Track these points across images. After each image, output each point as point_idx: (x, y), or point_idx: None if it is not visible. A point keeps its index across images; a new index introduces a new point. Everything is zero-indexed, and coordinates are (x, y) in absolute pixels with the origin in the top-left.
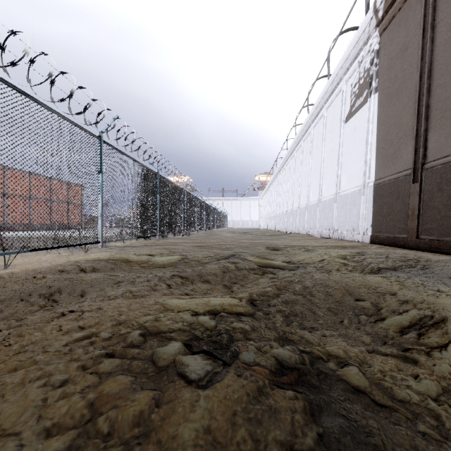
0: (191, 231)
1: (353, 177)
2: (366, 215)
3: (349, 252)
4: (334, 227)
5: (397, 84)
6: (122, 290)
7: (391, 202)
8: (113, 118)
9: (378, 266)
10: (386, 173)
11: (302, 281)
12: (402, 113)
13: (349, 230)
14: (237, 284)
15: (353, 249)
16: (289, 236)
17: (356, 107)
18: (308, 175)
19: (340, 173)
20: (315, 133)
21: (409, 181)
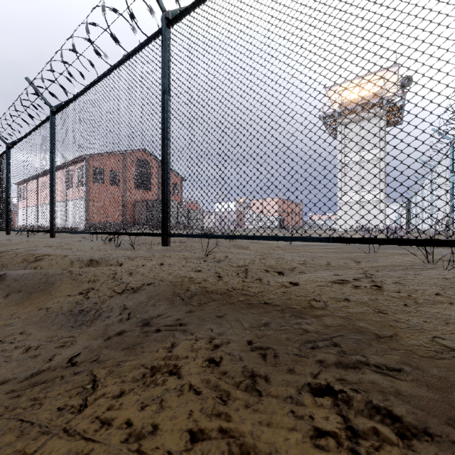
0: None
1: None
2: None
3: None
4: None
5: None
6: None
7: None
8: None
9: None
10: None
11: None
12: None
13: None
14: None
15: None
16: None
17: None
18: None
19: None
20: None
21: None
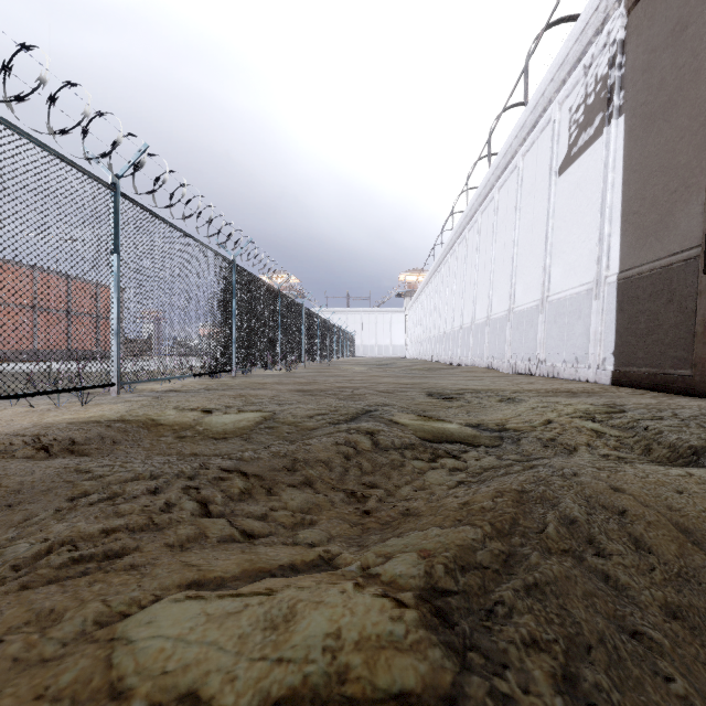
0: (293, 362)
1: (575, 268)
2: (603, 334)
3: (590, 404)
4: (539, 357)
5: (664, 95)
6: (56, 537)
7: (655, 310)
8: (139, 150)
9: (686, 441)
10: (643, 258)
11: (551, 498)
12: (676, 145)
13: (568, 362)
14: (378, 489)
15: (592, 398)
16: (459, 371)
17: (581, 146)
18: (489, 269)
19: (549, 262)
20: (502, 198)
21: (696, 270)
